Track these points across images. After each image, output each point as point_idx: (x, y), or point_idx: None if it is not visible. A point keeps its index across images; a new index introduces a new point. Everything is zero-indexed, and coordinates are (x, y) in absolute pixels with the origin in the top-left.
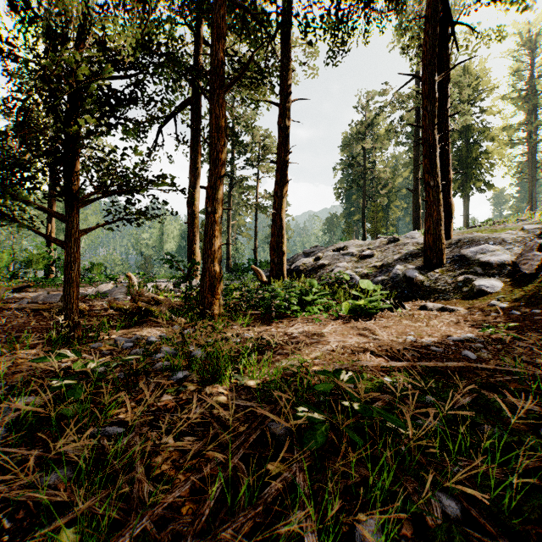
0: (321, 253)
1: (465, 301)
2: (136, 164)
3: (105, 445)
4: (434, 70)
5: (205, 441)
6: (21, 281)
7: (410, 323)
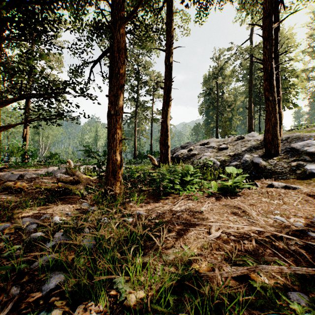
0: (192, 147)
1: (300, 180)
2: (43, 69)
3: None
4: (271, 21)
5: None
6: (7, 164)
7: (269, 201)
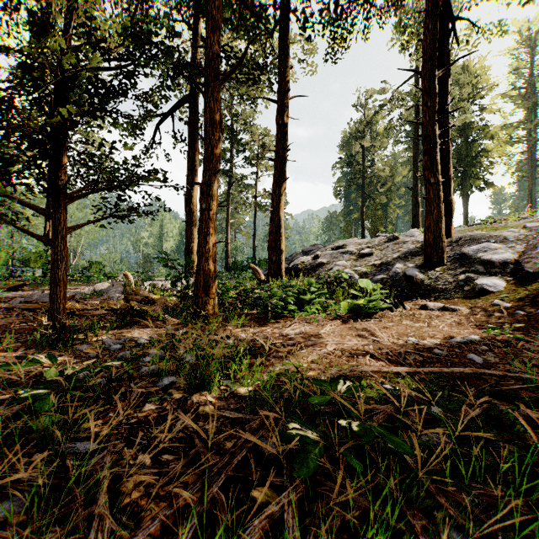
0: (320, 252)
1: (466, 300)
2: (125, 158)
3: (70, 466)
4: (434, 65)
5: (183, 463)
6: (19, 280)
7: (411, 324)
